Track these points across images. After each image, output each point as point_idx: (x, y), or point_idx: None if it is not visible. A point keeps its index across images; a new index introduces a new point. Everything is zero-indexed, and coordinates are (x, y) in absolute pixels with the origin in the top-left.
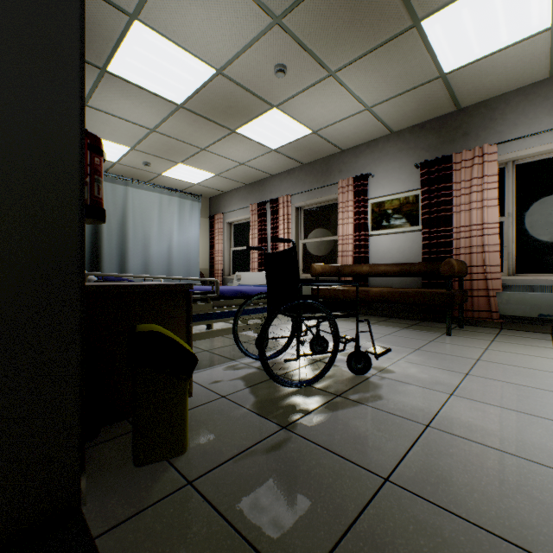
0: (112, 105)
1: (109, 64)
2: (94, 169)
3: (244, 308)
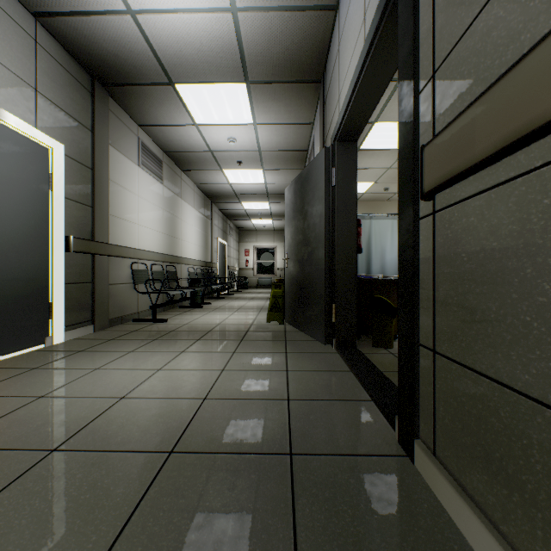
0: (362, 164)
1: (360, 146)
2: (358, 233)
3: None
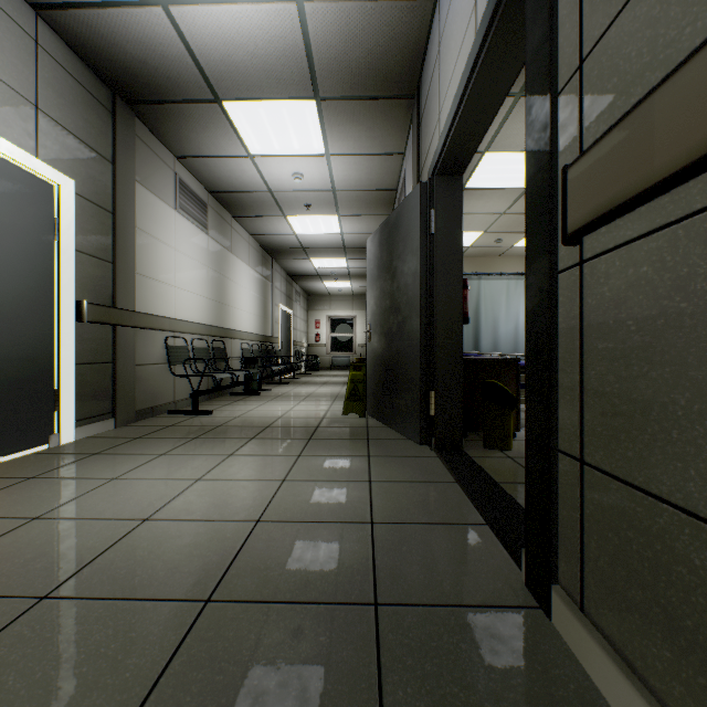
0: (468, 208)
1: (466, 184)
2: (464, 297)
3: None
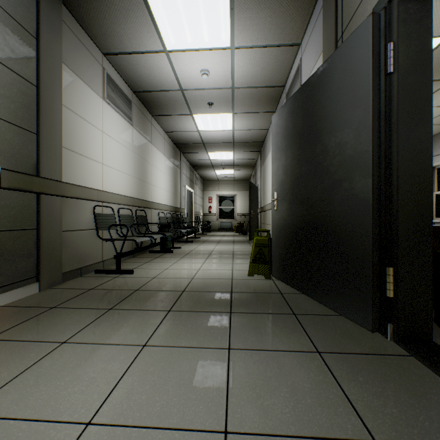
0: None
1: None
2: None
3: None
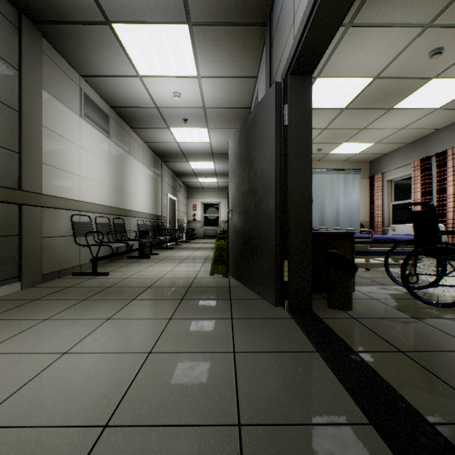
0: None
1: None
2: None
3: (394, 251)
